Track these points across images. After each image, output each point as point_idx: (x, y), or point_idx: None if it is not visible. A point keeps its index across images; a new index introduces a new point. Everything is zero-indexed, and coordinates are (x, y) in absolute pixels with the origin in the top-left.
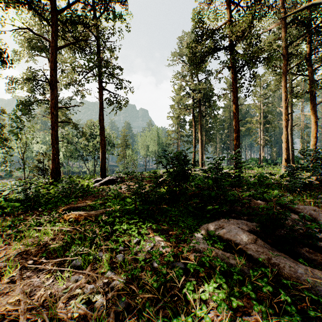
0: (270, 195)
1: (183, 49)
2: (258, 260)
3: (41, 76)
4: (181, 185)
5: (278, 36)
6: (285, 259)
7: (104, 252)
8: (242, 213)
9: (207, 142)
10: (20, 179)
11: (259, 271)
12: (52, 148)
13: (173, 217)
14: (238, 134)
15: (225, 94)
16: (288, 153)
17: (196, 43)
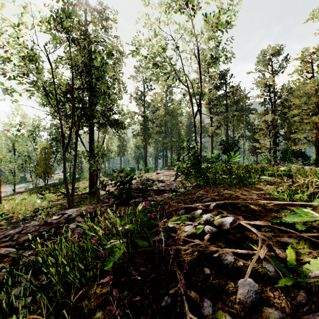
0: None
1: None
2: None
3: None
4: None
5: None
6: None
7: None
8: None
9: None
10: None
11: None
12: None
13: None
14: None
15: None
16: None
17: None
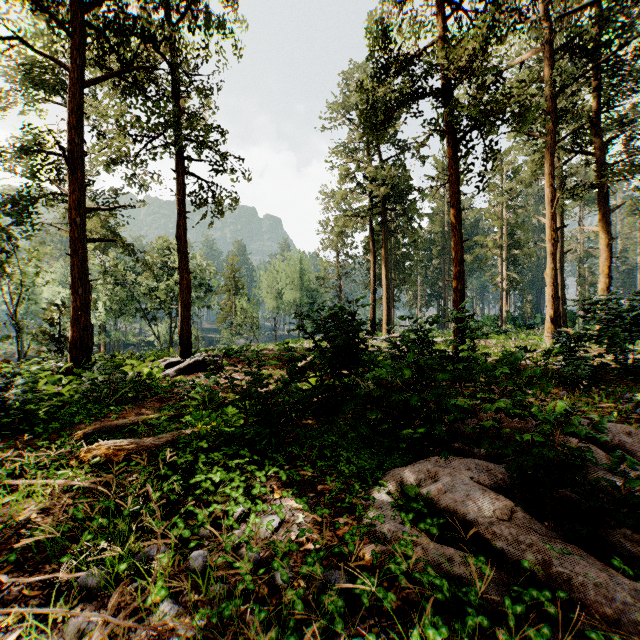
0: (549, 414)
1: (352, 97)
2: (520, 565)
3: (55, 144)
4: (345, 375)
5: (538, 76)
6: (583, 562)
7: (160, 547)
8: (475, 439)
9: (398, 284)
10: (7, 361)
11: (526, 597)
12: (72, 295)
13: (326, 450)
14: (461, 268)
15: (434, 189)
16: (556, 306)
17: (377, 81)
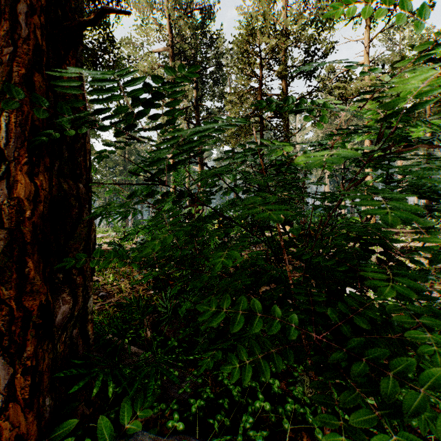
0: None
1: None
2: None
3: None
4: None
5: None
6: None
7: None
8: None
9: None
10: None
11: None
12: None
13: None
14: None
15: None
16: None
17: None
